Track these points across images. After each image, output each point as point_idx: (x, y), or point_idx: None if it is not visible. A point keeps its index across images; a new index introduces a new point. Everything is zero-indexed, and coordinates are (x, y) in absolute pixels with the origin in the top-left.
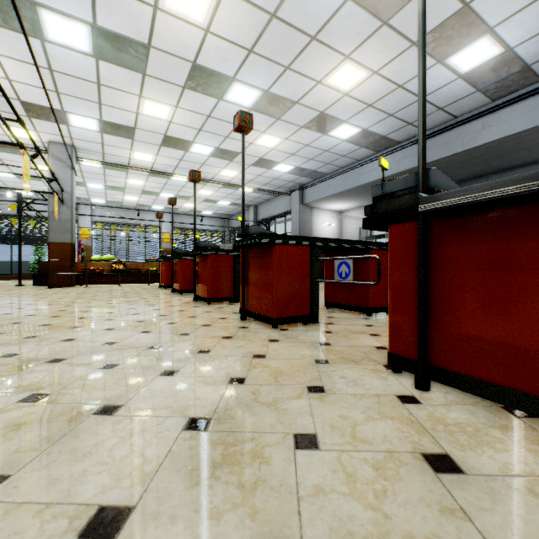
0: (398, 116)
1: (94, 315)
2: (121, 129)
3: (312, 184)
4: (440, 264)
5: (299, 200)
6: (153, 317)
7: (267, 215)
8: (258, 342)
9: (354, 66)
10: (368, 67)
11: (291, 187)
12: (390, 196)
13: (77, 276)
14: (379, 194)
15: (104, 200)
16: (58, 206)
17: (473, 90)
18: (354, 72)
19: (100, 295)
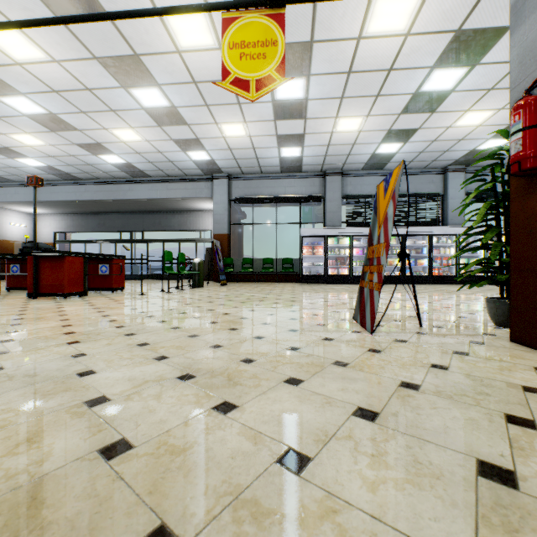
0: (77, 167)
1: None
2: None
3: None
4: (41, 267)
5: None
6: None
7: None
8: None
9: (34, 137)
10: (46, 141)
11: None
12: (29, 247)
13: None
14: (25, 246)
15: None
16: None
17: (120, 170)
18: (35, 139)
19: None
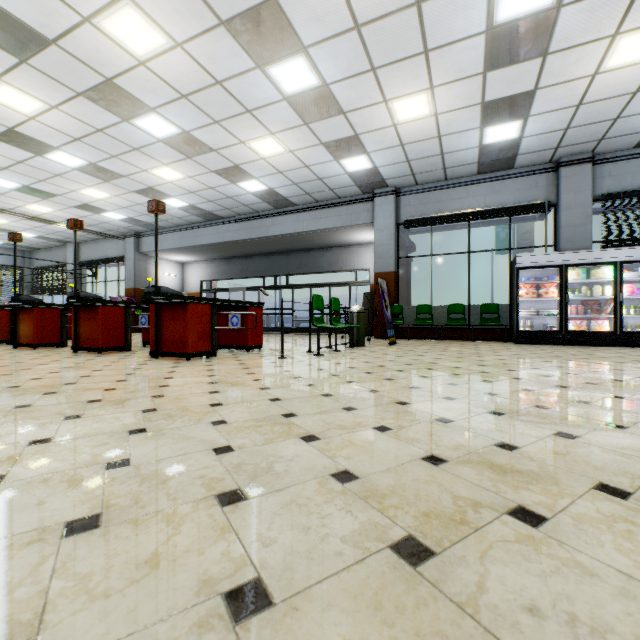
0: (217, 203)
1: None
2: None
3: (149, 234)
4: (163, 318)
5: (135, 248)
6: None
7: (94, 256)
8: (90, 357)
9: (173, 170)
10: (184, 173)
11: (126, 232)
12: (151, 293)
13: None
14: (148, 291)
15: None
16: None
17: (262, 201)
18: (174, 172)
19: None
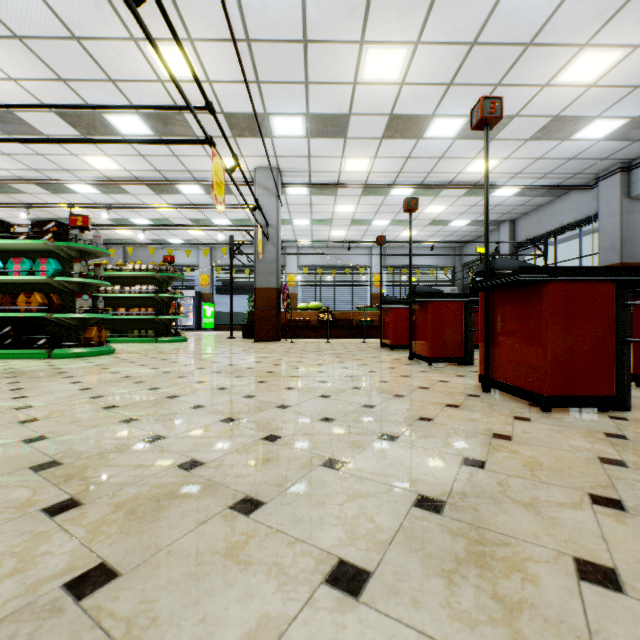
0: None
1: (297, 426)
2: (331, 123)
3: None
4: None
5: (620, 192)
6: (449, 468)
7: (536, 231)
8: None
9: None
10: None
11: (599, 171)
12: None
13: (283, 328)
14: None
15: (309, 239)
16: (263, 244)
17: None
18: None
19: (306, 358)
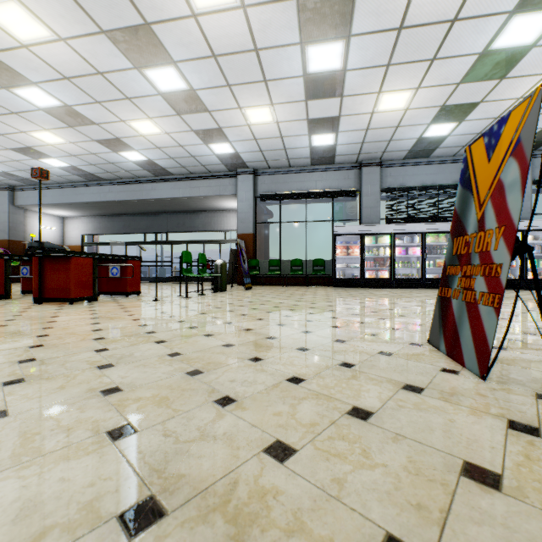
0: (99, 166)
1: None
2: None
3: (26, 188)
4: (46, 269)
5: (9, 201)
6: None
7: None
8: None
9: (54, 135)
10: (66, 139)
11: None
12: (35, 247)
13: None
14: (31, 246)
15: None
16: None
17: (142, 169)
18: (55, 137)
19: None
